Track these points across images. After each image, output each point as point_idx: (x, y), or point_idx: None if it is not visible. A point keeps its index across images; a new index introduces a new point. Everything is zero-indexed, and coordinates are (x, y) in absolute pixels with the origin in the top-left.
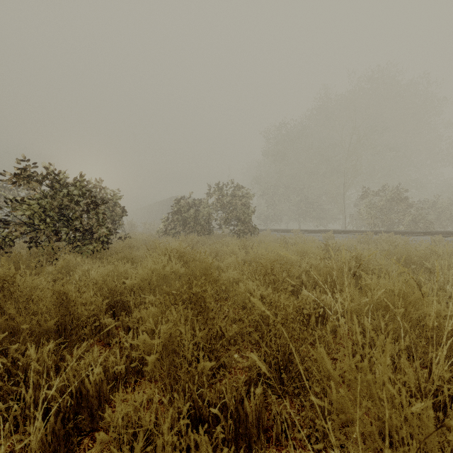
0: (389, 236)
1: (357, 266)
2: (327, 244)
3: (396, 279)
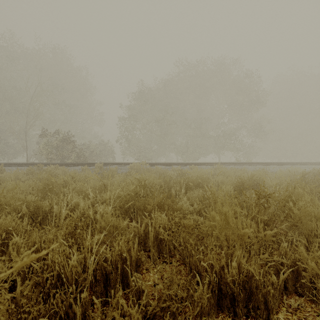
0: (56, 167)
1: None
2: None
3: None
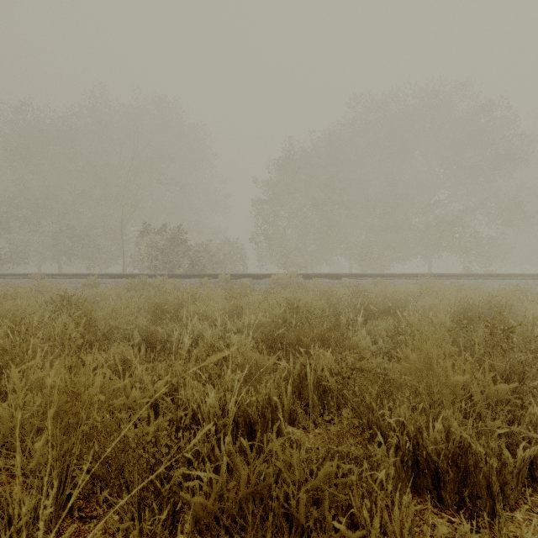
0: (164, 279)
1: (87, 329)
2: (65, 296)
3: (74, 363)
